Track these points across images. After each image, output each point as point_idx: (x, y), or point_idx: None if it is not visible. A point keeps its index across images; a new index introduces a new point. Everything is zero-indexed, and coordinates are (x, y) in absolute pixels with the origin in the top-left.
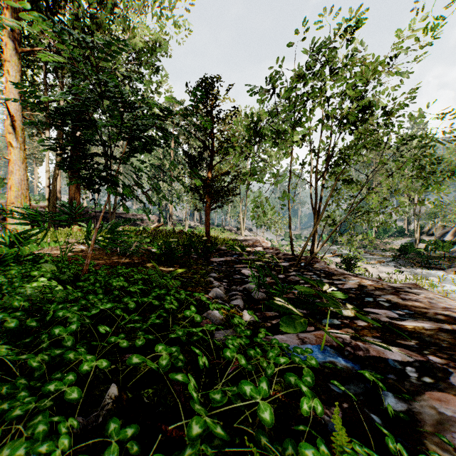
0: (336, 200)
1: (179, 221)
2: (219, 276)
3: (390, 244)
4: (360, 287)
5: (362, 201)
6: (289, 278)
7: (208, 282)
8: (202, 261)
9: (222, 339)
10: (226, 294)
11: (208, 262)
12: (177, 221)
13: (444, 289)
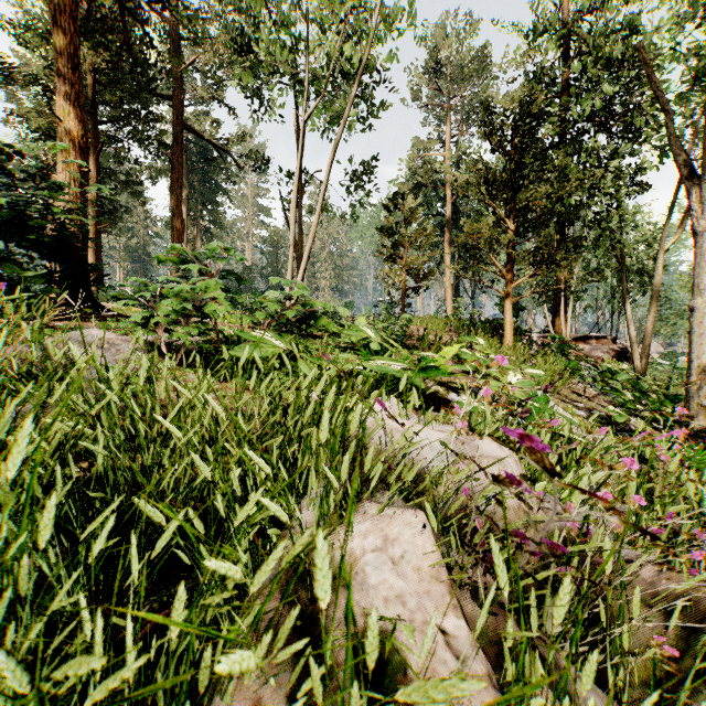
0: None
1: None
2: None
3: None
4: None
5: None
6: None
7: None
8: None
9: None
10: None
11: None
12: None
13: None
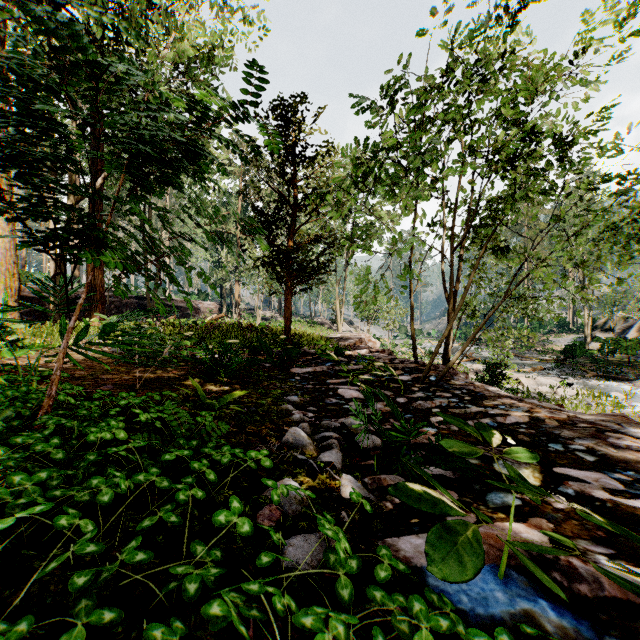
0: (479, 280)
1: (249, 311)
2: (302, 401)
3: (548, 344)
4: (534, 421)
5: (509, 282)
6: (415, 405)
7: (283, 412)
8: (278, 373)
9: (298, 569)
10: (313, 437)
11: (287, 375)
12: (246, 310)
13: (635, 411)
